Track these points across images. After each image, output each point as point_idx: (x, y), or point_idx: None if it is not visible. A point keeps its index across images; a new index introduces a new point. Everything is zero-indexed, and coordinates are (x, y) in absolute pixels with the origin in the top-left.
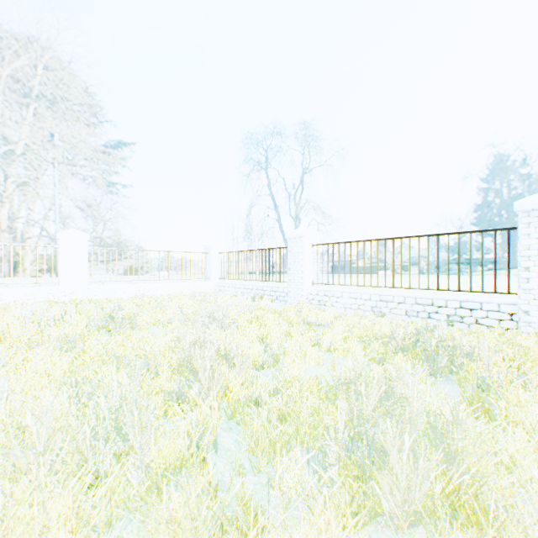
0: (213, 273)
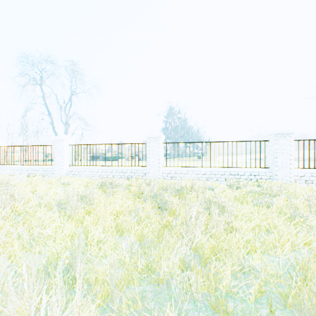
0: None
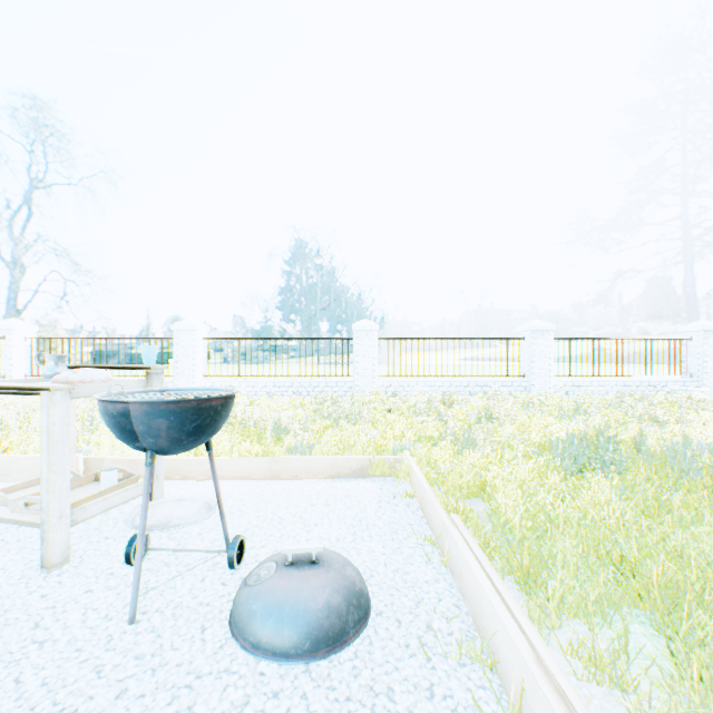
0: (17, 368)
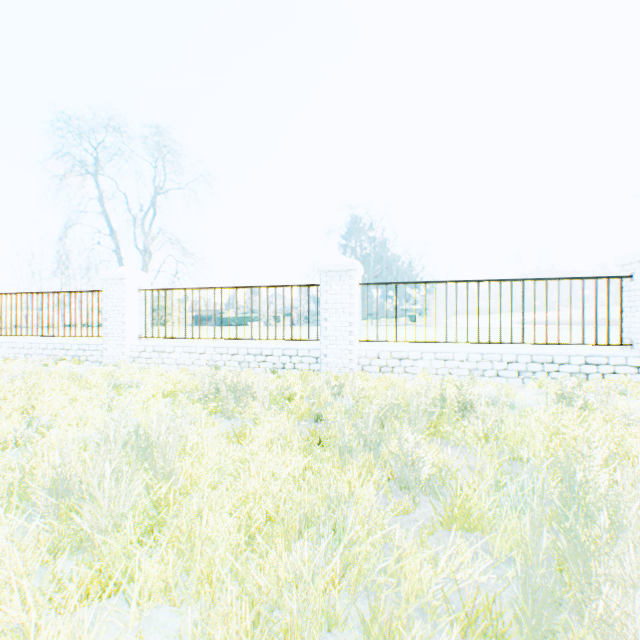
0: None
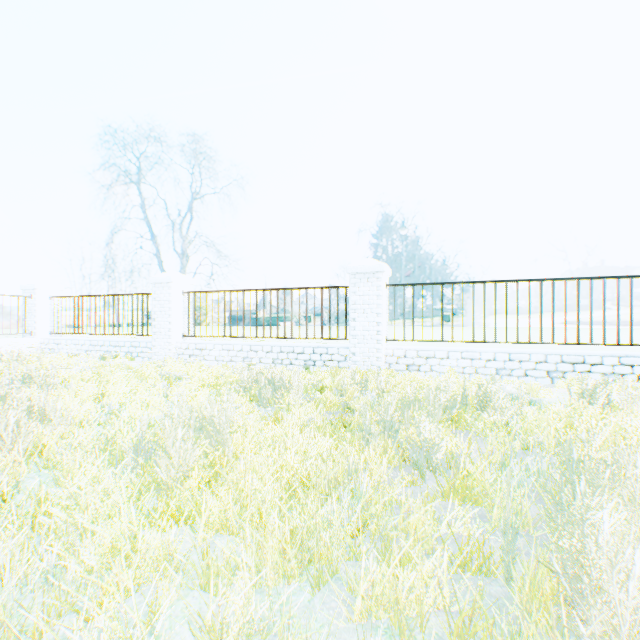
0: (40, 326)
